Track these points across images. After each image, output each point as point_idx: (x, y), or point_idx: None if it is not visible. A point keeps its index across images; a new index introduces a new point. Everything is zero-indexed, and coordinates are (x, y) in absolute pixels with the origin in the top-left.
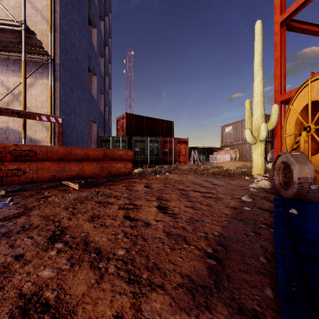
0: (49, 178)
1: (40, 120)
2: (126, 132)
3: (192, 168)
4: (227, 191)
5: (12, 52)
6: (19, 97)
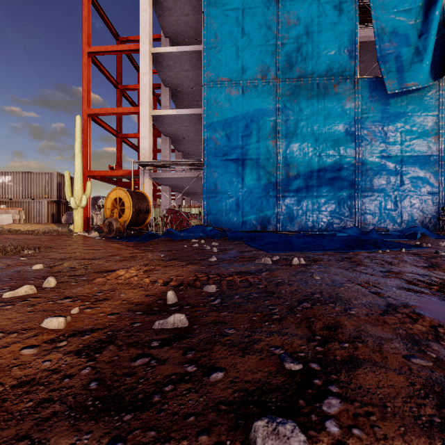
0: None
1: None
2: None
3: (8, 230)
4: (83, 238)
5: None
6: None
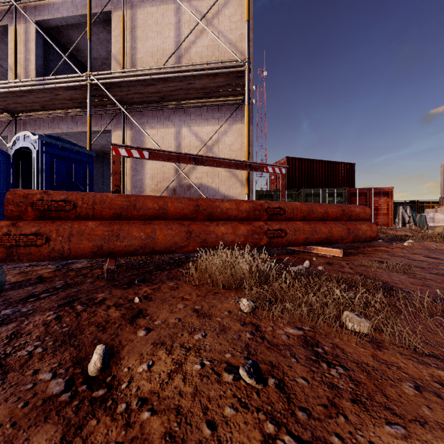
0: (303, 241)
1: (267, 172)
2: (288, 183)
3: (441, 233)
4: None
5: (210, 98)
6: (212, 148)
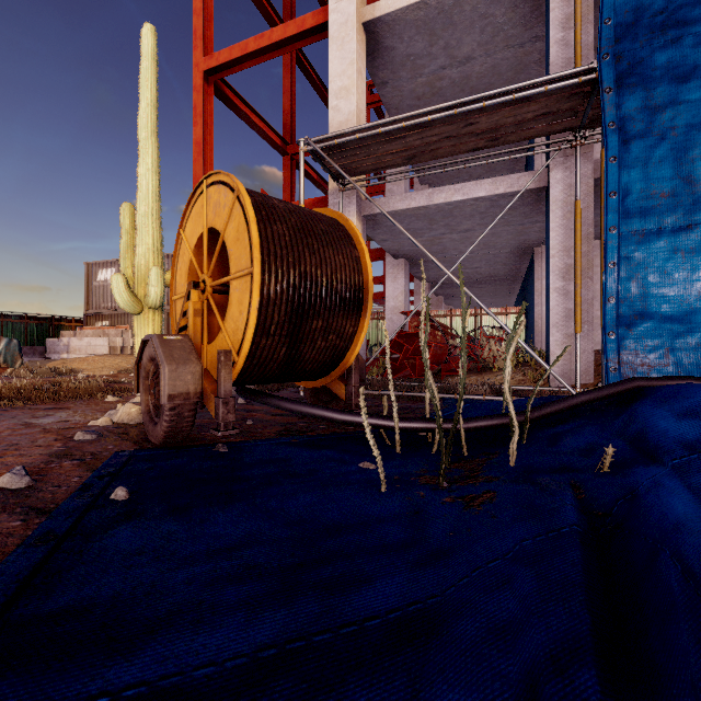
0: None
1: None
2: None
3: None
4: None
5: None
6: None
